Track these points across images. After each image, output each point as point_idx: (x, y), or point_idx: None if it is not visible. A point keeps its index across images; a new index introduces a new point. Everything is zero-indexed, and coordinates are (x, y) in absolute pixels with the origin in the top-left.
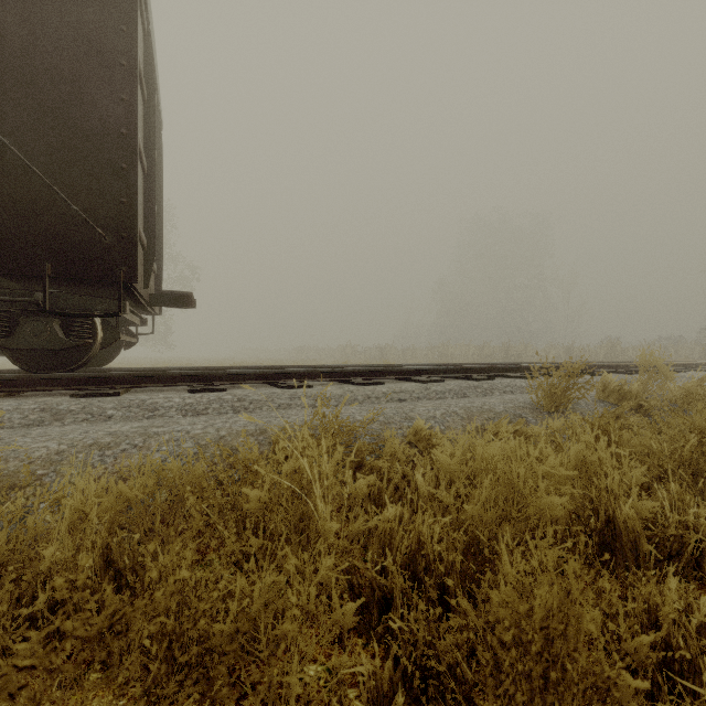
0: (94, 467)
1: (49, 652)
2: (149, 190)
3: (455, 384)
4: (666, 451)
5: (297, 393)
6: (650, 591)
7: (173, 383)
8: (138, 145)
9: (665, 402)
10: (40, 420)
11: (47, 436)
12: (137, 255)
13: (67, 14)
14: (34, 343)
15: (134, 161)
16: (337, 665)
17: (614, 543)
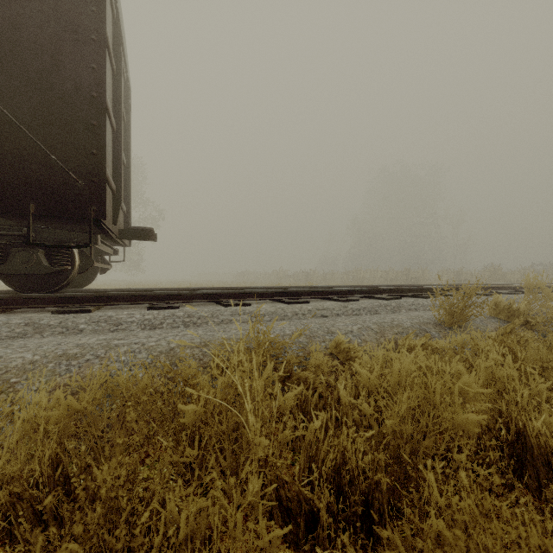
0: (60, 375)
1: None
2: (117, 144)
3: (368, 303)
4: None
5: (237, 310)
6: None
7: (136, 301)
8: (106, 105)
9: (550, 319)
10: (23, 333)
11: (26, 347)
12: (105, 196)
13: None
14: (23, 269)
15: (102, 119)
16: None
17: (525, 455)
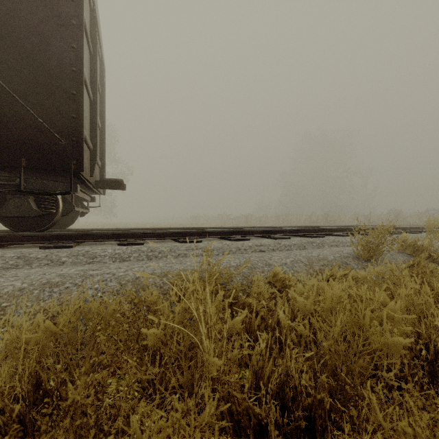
0: (44, 300)
1: None
2: (93, 111)
3: (297, 240)
4: None
5: (191, 246)
6: None
7: (109, 239)
8: (84, 78)
9: None
10: (15, 265)
11: (16, 276)
12: (83, 153)
13: None
14: (16, 212)
15: (80, 89)
16: None
17: None
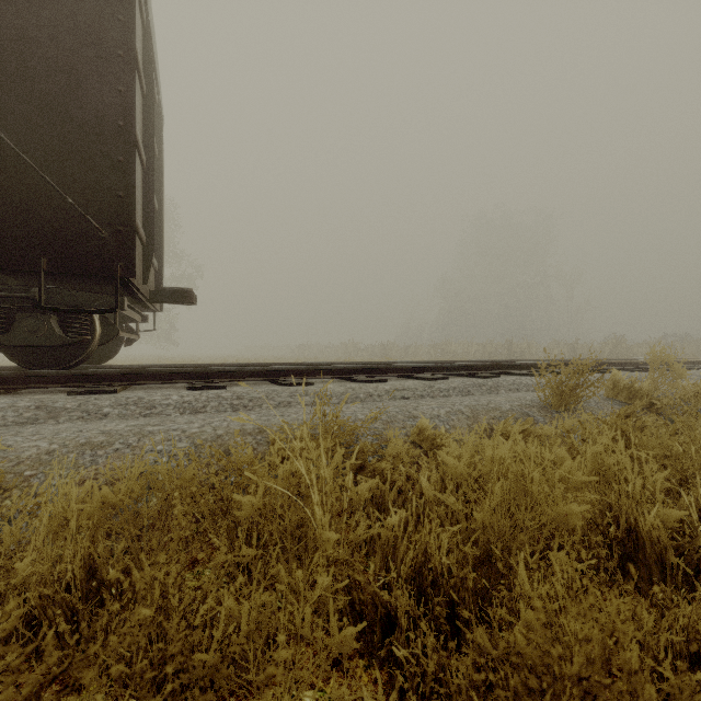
0: (85, 467)
1: (24, 671)
2: (148, 184)
3: (459, 381)
4: (694, 455)
5: (297, 390)
6: (689, 617)
7: (172, 380)
8: (135, 137)
9: (679, 400)
10: (34, 418)
11: (39, 435)
12: (134, 249)
13: (63, 4)
14: (31, 340)
15: (131, 154)
16: (334, 698)
17: (637, 554)
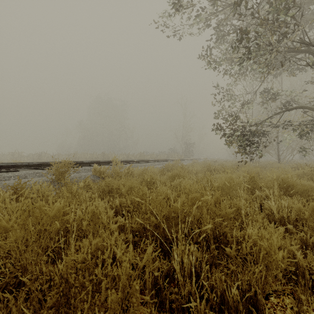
0: None
1: None
2: None
3: (24, 172)
4: (8, 196)
5: None
6: None
7: None
8: None
9: (109, 174)
10: None
11: None
12: None
13: None
14: None
15: None
16: None
17: None
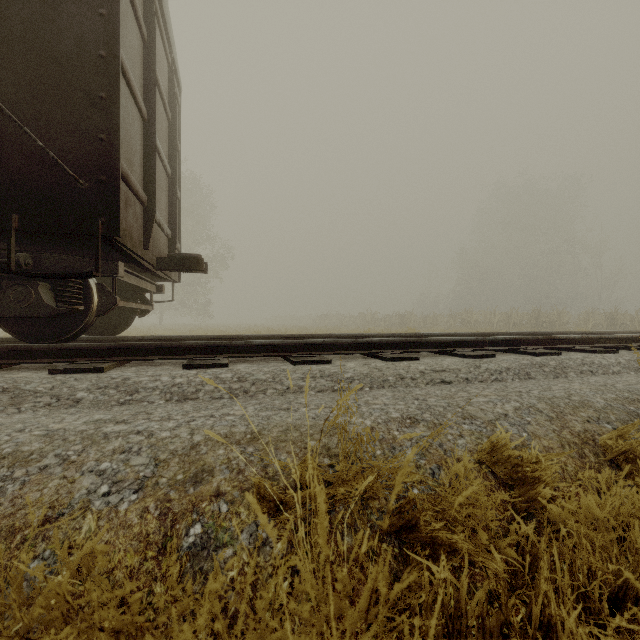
0: None
1: None
2: (149, 138)
3: (510, 360)
4: None
5: (311, 370)
6: None
7: (172, 355)
8: (120, 69)
9: None
10: None
11: None
12: (118, 202)
13: None
14: (18, 310)
15: (114, 89)
16: None
17: None
